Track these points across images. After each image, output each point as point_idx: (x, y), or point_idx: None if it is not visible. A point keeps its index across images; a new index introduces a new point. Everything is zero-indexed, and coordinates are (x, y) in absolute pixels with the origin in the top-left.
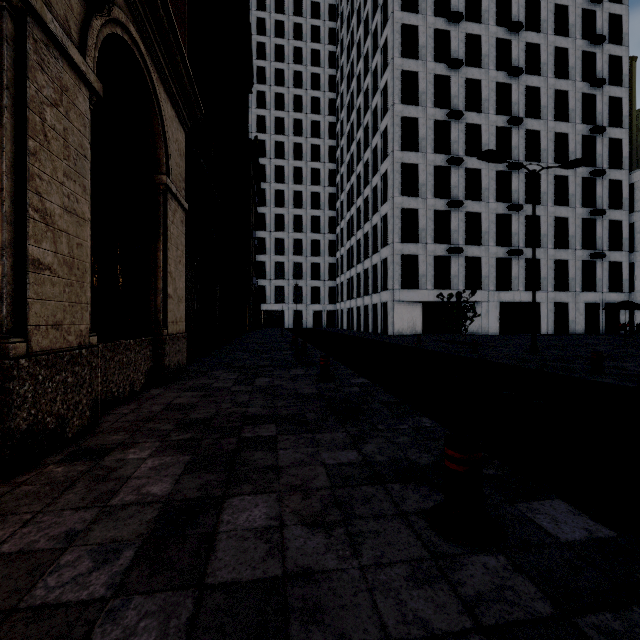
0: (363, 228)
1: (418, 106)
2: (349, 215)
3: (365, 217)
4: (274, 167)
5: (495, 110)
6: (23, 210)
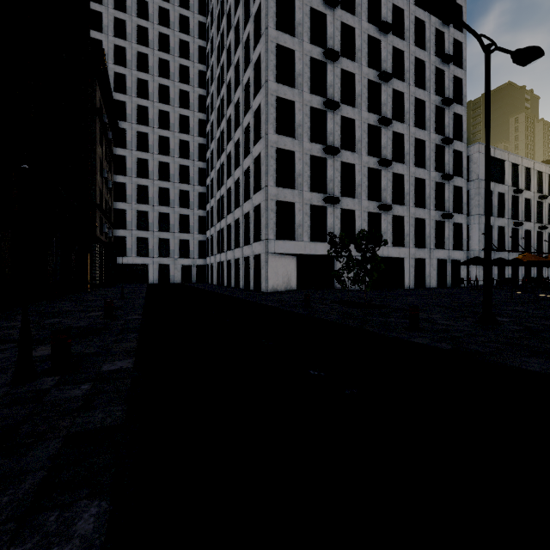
0: (234, 175)
1: (294, 37)
2: (219, 163)
3: (236, 163)
4: (136, 106)
5: (367, 62)
6: None
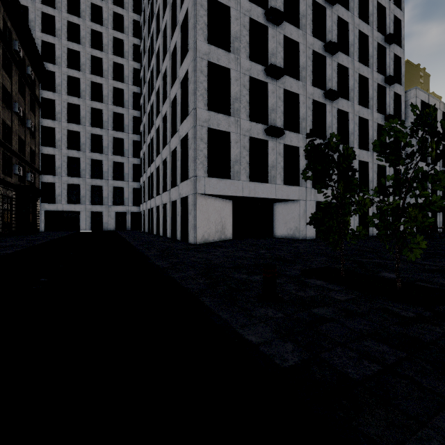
0: (162, 111)
1: None
2: (149, 105)
3: (164, 97)
4: (66, 49)
5: None
6: None
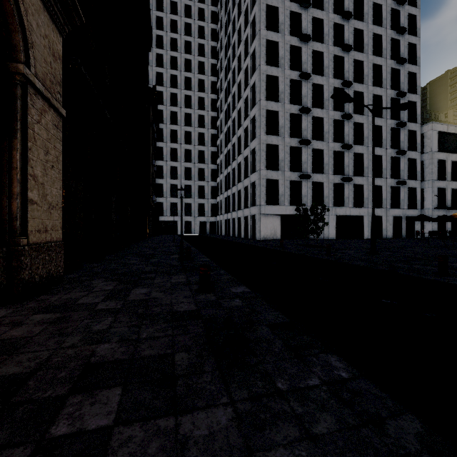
0: (237, 159)
1: (278, 67)
2: (226, 150)
3: (238, 151)
4: (170, 112)
5: (333, 75)
6: None
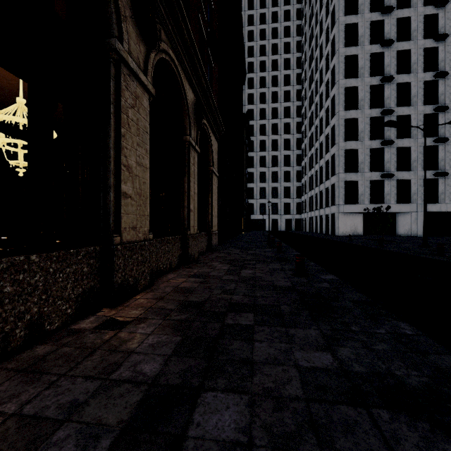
0: (319, 163)
1: (357, 78)
2: (310, 154)
3: (320, 155)
4: (259, 125)
5: (423, 69)
6: (189, 196)
